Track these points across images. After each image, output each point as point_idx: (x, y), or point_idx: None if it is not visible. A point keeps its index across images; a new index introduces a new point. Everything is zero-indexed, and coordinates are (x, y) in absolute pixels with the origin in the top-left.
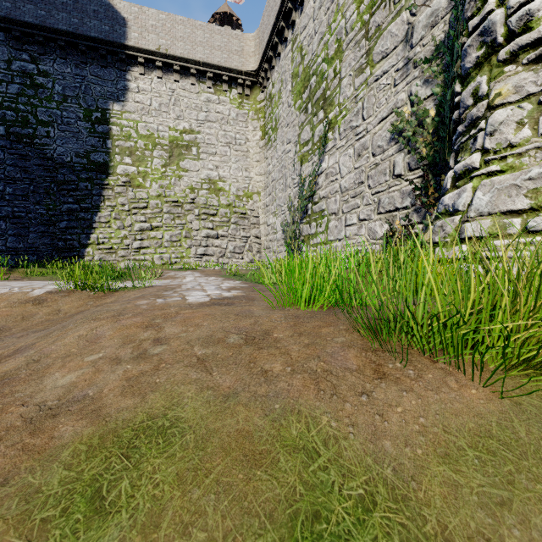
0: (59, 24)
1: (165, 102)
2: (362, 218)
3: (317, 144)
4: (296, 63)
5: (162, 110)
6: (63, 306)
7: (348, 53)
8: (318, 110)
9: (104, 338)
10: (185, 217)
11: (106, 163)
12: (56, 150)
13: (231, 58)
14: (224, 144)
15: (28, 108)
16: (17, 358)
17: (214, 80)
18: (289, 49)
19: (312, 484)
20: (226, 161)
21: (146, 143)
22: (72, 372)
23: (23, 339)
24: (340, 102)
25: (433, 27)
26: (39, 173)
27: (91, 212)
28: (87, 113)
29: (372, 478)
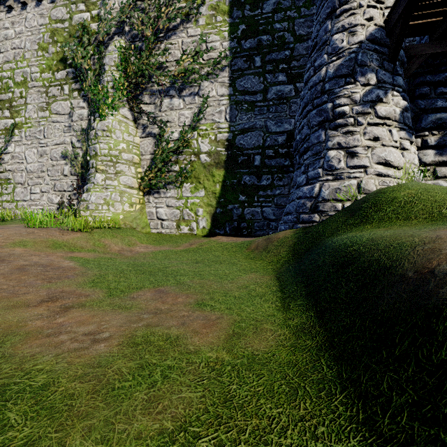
0: None
1: None
2: (44, 191)
3: (2, 131)
4: None
5: None
6: None
7: (33, 92)
8: (3, 108)
9: None
10: None
11: None
12: None
13: None
14: None
15: None
16: None
17: None
18: None
19: (55, 242)
20: None
21: None
22: None
23: None
24: (26, 116)
25: (81, 120)
26: None
27: None
28: None
29: (63, 242)
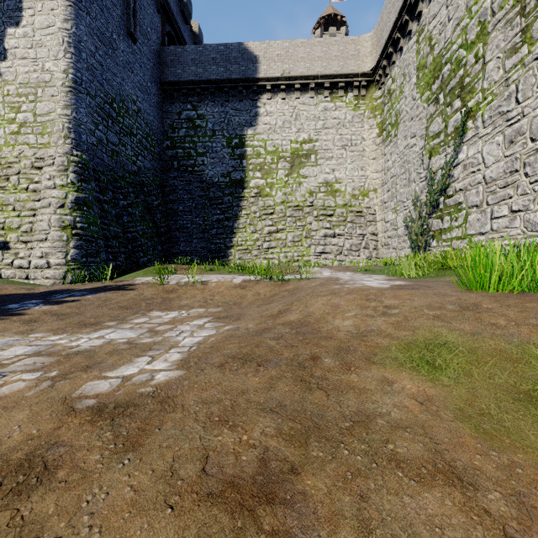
0: (211, 76)
1: (287, 119)
2: (516, 209)
3: (451, 135)
4: (423, 55)
5: (285, 127)
6: (259, 290)
7: (495, 35)
8: (452, 99)
9: (342, 305)
10: (304, 219)
11: (242, 179)
12: (208, 174)
13: (347, 63)
14: (340, 147)
15: (191, 145)
16: (292, 314)
17: (331, 88)
18: (413, 41)
19: None
20: (342, 163)
21: (272, 158)
22: (345, 320)
23: (269, 307)
24: (483, 88)
25: None
26: (198, 193)
27: (232, 221)
28: (229, 141)
29: None
